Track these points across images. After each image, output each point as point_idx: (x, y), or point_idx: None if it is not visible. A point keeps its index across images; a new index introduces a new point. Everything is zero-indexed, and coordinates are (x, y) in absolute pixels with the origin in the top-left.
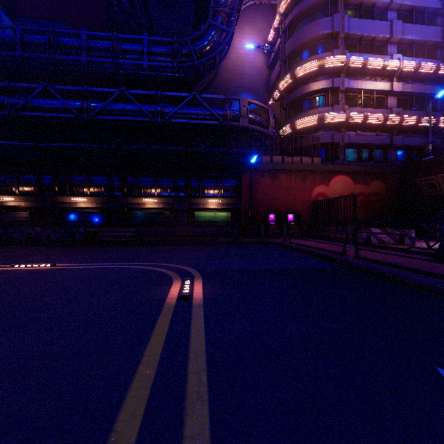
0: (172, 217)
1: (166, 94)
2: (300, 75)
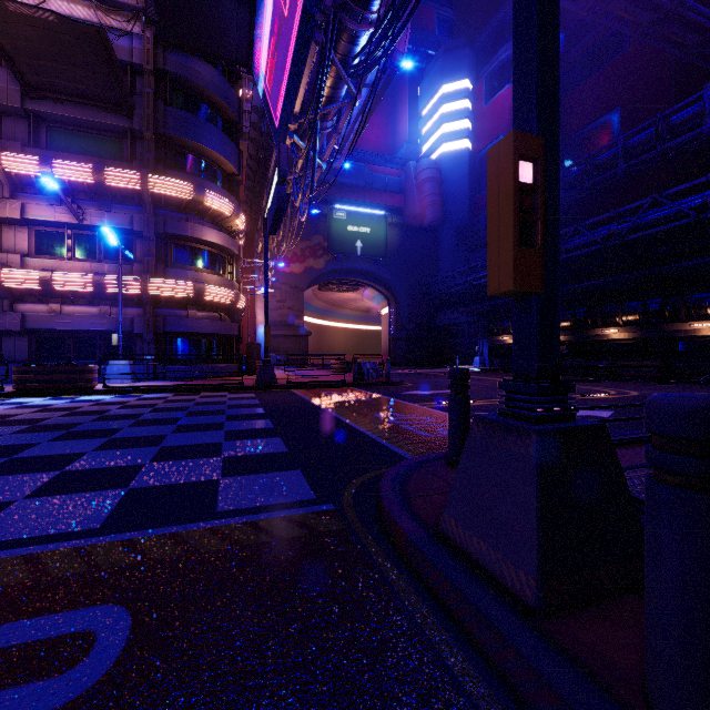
0: None
1: None
2: None
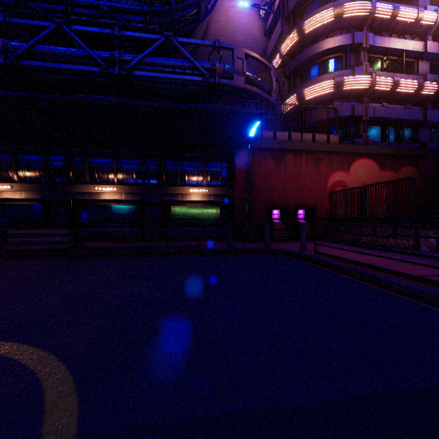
0: (139, 213)
1: (126, 33)
2: (309, 30)
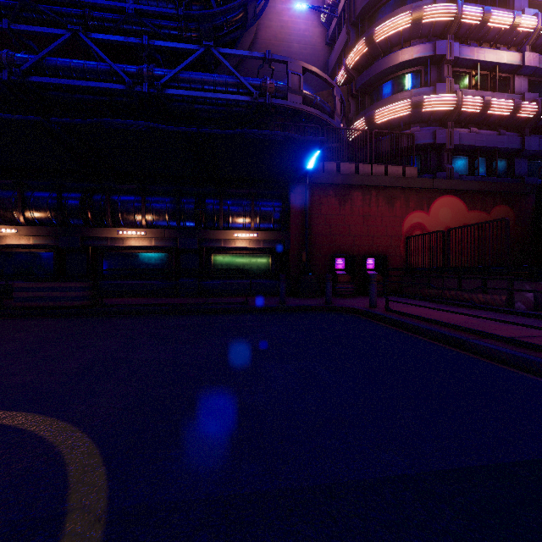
0: (173, 262)
1: (157, 43)
2: (381, 38)
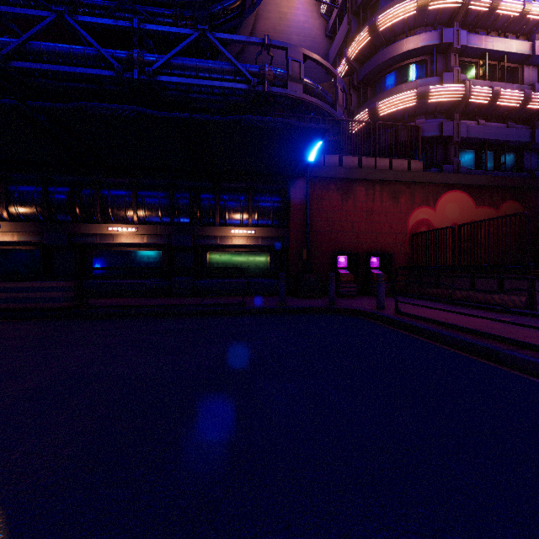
0: (166, 260)
1: (149, 27)
2: (384, 26)
